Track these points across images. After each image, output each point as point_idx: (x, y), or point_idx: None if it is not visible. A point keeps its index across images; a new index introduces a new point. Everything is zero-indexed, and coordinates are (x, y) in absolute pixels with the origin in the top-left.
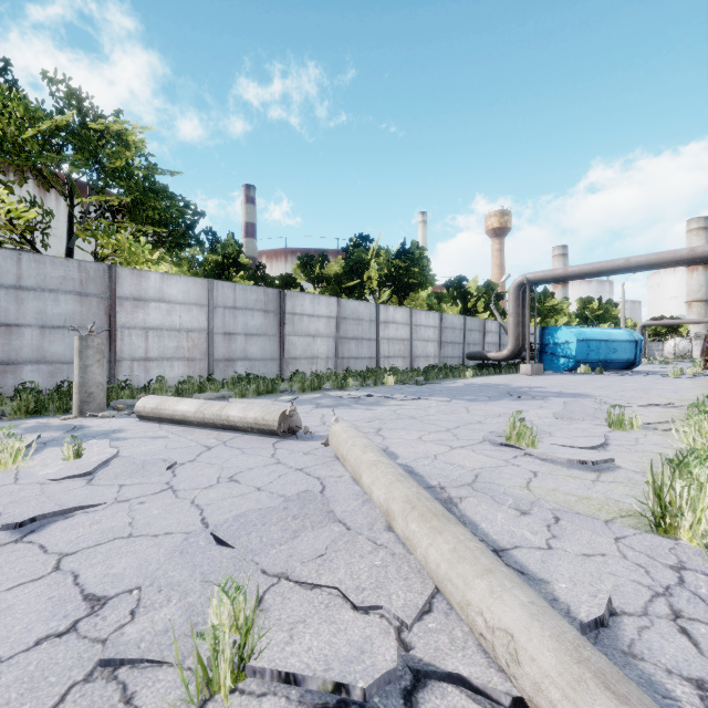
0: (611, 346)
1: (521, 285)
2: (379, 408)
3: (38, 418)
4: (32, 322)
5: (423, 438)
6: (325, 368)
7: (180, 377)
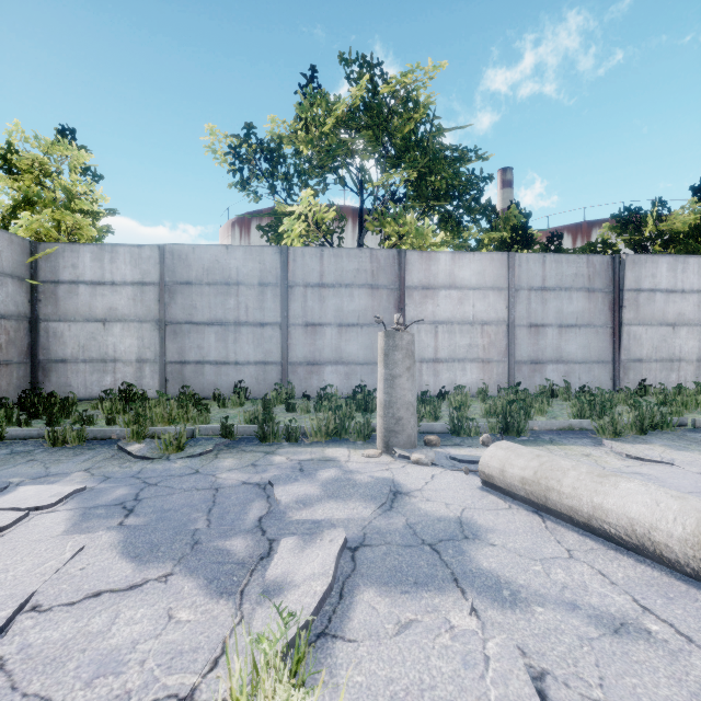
0: None
1: None
2: None
3: (337, 446)
4: (331, 320)
5: None
6: (694, 378)
7: (473, 384)
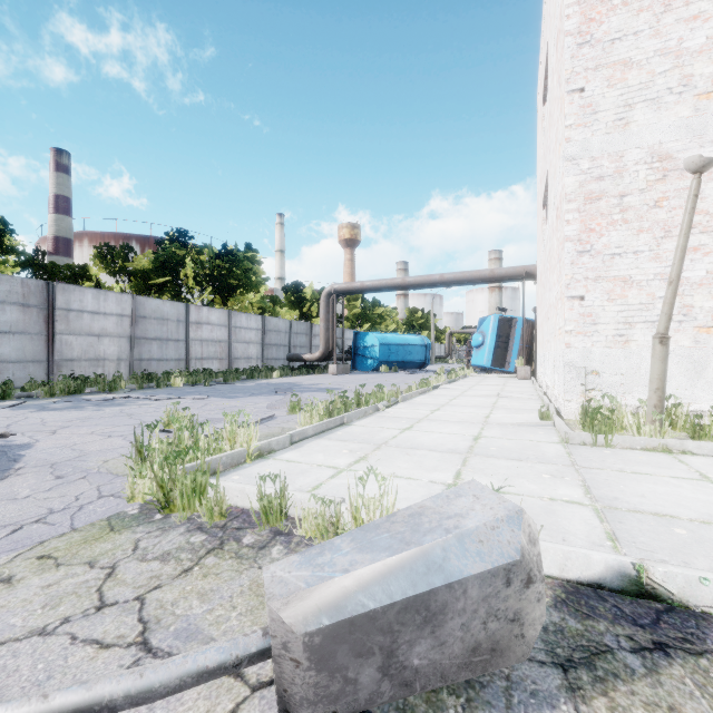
0: (407, 350)
1: (330, 294)
2: (112, 408)
3: None
4: None
5: (96, 431)
6: (116, 371)
7: None
